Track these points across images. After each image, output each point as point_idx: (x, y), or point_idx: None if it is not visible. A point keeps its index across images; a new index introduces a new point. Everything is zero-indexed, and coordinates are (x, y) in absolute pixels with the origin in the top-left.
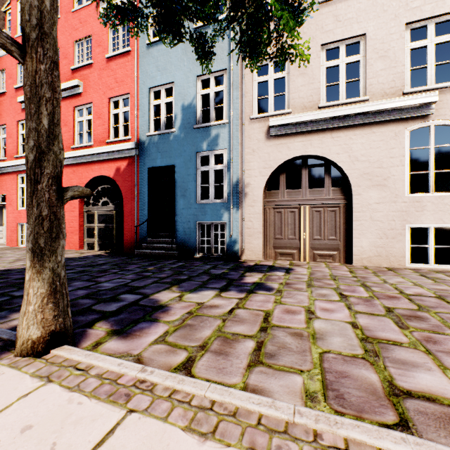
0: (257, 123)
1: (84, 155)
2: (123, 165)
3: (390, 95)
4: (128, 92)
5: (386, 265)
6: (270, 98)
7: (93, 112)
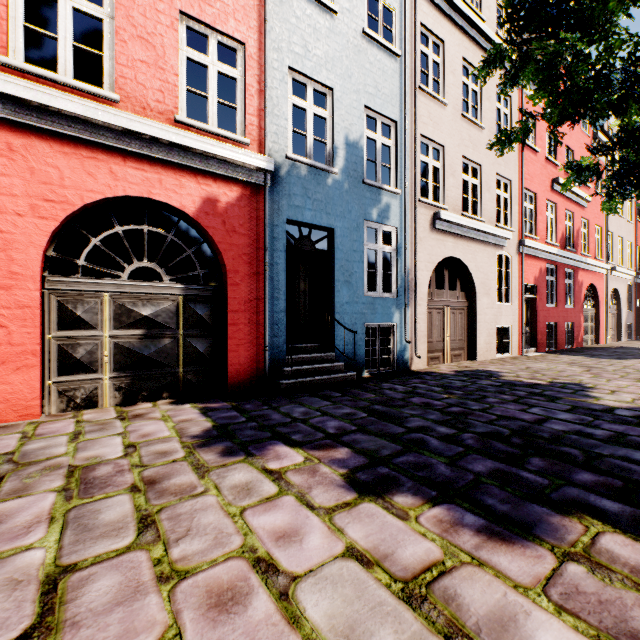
0: (424, 208)
1: (89, 119)
2: (227, 195)
3: (491, 224)
4: (240, 38)
5: (490, 358)
6: (430, 184)
7: (116, 7)
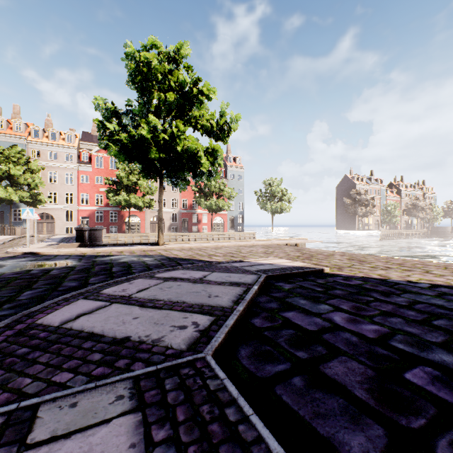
0: None
1: None
2: None
3: (62, 204)
4: None
5: (62, 234)
6: None
7: None
